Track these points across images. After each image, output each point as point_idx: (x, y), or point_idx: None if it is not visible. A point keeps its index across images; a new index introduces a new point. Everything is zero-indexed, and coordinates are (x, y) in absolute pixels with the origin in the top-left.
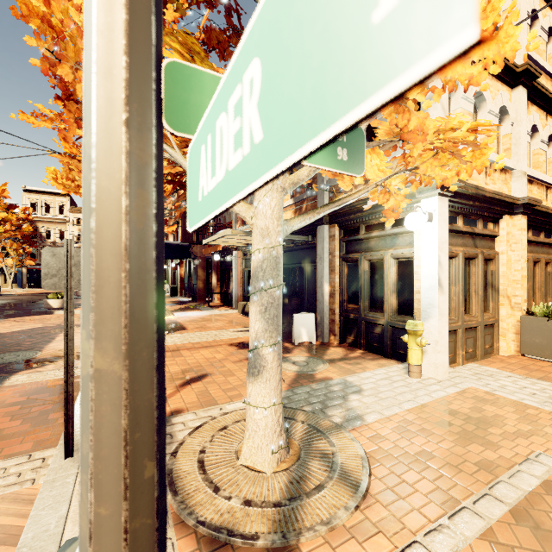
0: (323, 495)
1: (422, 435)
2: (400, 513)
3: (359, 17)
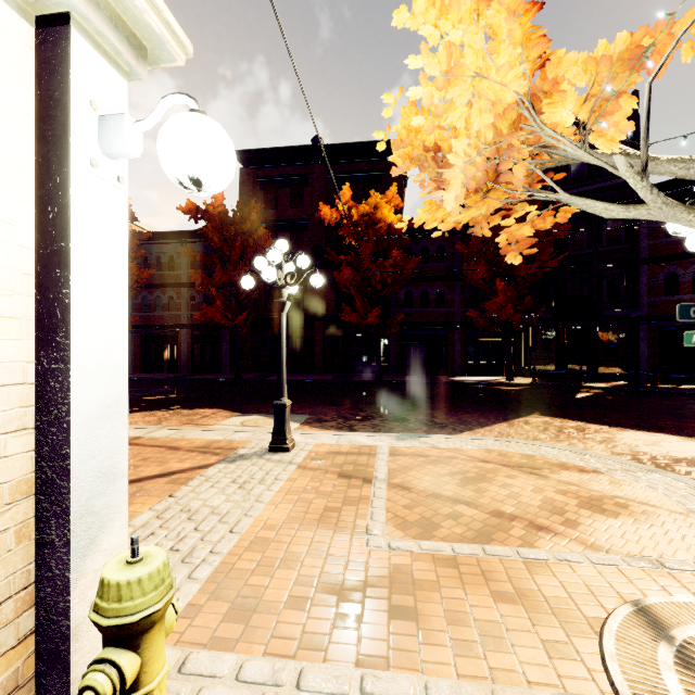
0: (694, 619)
1: (463, 625)
2: (593, 583)
3: (694, 342)
